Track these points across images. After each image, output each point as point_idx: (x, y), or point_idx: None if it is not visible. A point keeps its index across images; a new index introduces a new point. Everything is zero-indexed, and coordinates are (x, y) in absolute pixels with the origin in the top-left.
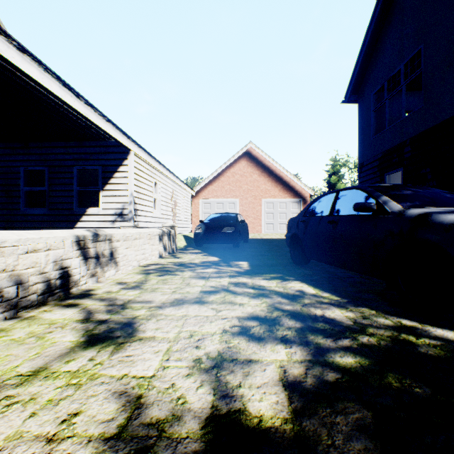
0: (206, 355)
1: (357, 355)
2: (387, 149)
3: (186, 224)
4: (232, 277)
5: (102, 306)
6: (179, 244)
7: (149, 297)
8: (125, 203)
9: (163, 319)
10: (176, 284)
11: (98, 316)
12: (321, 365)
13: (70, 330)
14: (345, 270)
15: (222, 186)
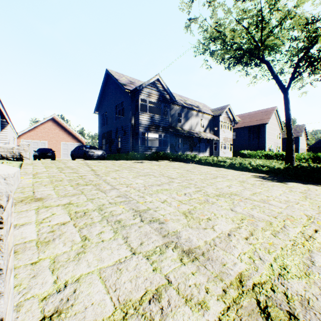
0: None
1: None
2: (103, 133)
3: None
4: None
5: None
6: None
7: None
8: (6, 143)
9: None
10: None
11: None
12: None
13: None
14: None
15: (37, 133)
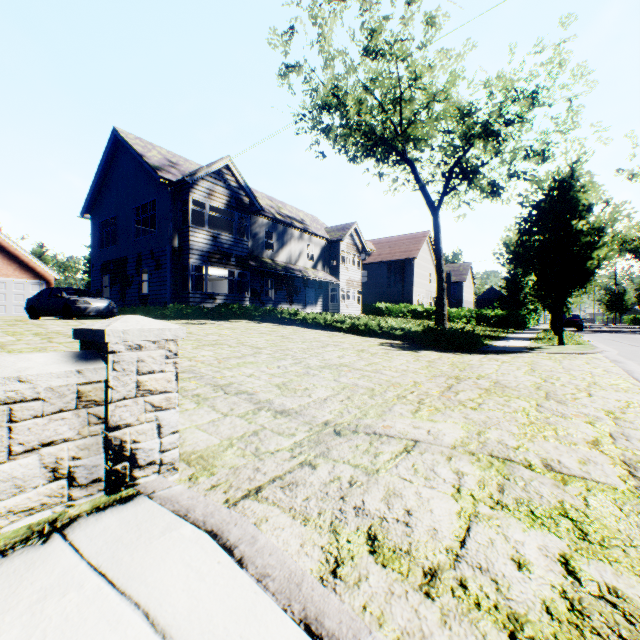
0: None
1: None
2: (105, 261)
3: None
4: None
5: None
6: None
7: None
8: None
9: None
10: None
11: None
12: None
13: None
14: None
15: None
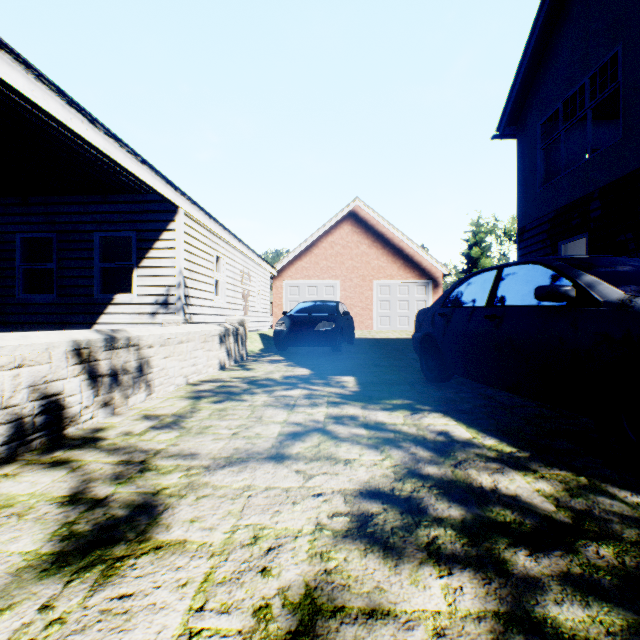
0: (282, 594)
1: (589, 597)
2: (563, 205)
3: (263, 317)
4: (331, 404)
5: (107, 464)
6: (253, 347)
7: (191, 446)
8: (171, 286)
9: (208, 496)
10: (241, 419)
11: (93, 489)
12: (523, 630)
13: (32, 522)
14: (509, 393)
15: (316, 261)
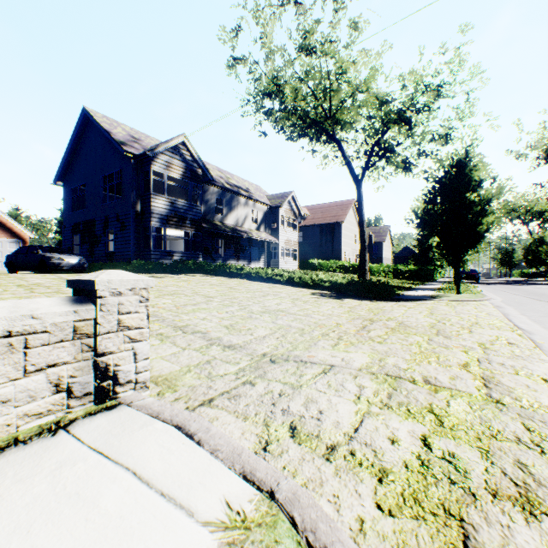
0: None
1: None
2: (75, 222)
3: None
4: None
5: None
6: None
7: None
8: None
9: None
10: None
11: None
12: None
13: None
14: None
15: None
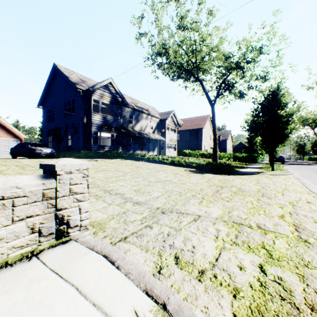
0: None
1: None
2: (49, 129)
3: None
4: None
5: None
6: None
7: None
8: None
9: None
10: None
11: None
12: None
13: None
14: None
15: None
